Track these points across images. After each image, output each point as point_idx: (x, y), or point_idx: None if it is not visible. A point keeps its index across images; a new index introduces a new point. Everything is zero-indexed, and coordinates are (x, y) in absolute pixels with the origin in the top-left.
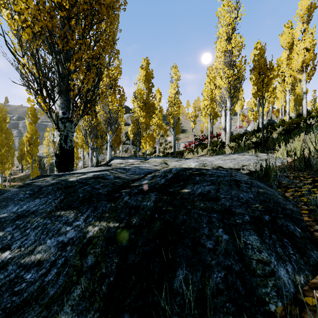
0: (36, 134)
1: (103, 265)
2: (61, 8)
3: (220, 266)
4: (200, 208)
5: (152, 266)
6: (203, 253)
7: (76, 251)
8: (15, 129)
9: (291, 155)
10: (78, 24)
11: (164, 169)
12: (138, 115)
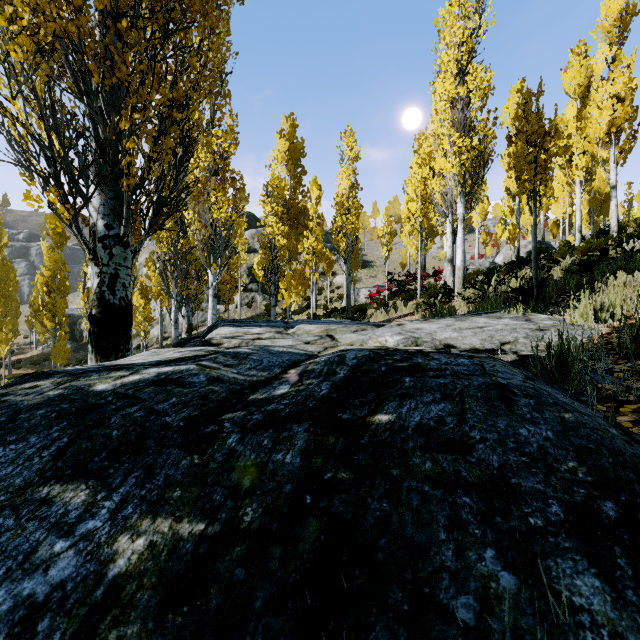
0: (62, 270)
1: None
2: None
3: None
4: (426, 476)
5: None
6: None
7: (63, 636)
8: (22, 260)
9: (605, 318)
10: (136, 28)
11: (327, 353)
12: (274, 232)
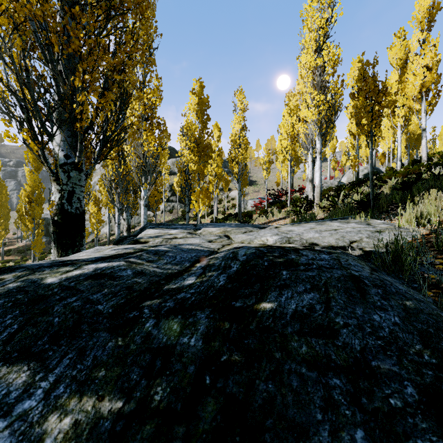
0: (39, 187)
1: None
2: None
3: None
4: (303, 359)
5: None
6: None
7: None
8: (12, 180)
9: (424, 223)
10: (86, 13)
11: (224, 250)
12: (188, 160)
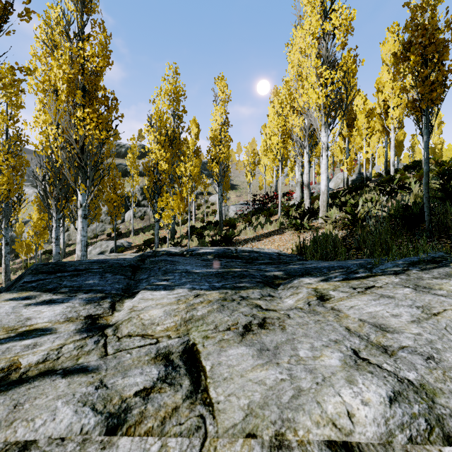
0: None
1: None
2: None
3: None
4: None
5: None
6: None
7: None
8: None
9: None
10: None
11: None
12: (157, 157)
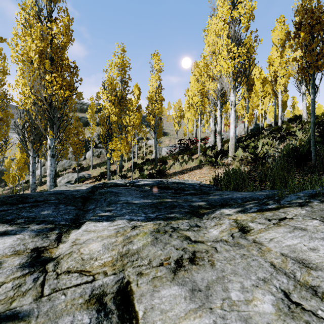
0: None
1: None
2: None
3: None
4: None
5: None
6: None
7: None
8: None
9: None
10: None
11: None
12: (109, 112)
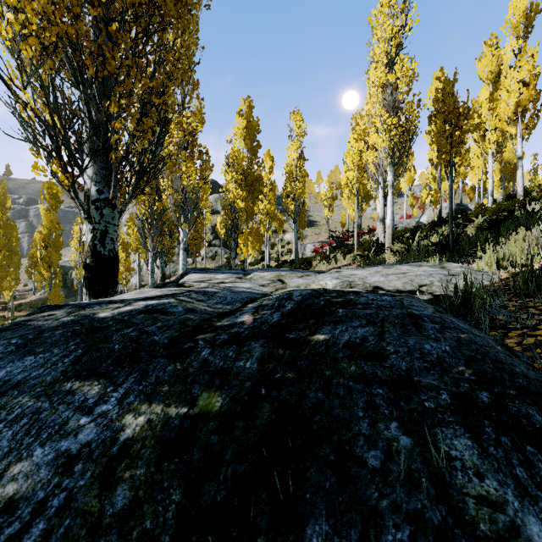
0: (56, 228)
1: (147, 509)
2: (93, 1)
3: (399, 512)
4: (351, 375)
5: (252, 512)
6: (362, 480)
7: (93, 474)
8: (22, 221)
9: (506, 266)
10: (123, 31)
11: (278, 293)
12: (234, 196)
